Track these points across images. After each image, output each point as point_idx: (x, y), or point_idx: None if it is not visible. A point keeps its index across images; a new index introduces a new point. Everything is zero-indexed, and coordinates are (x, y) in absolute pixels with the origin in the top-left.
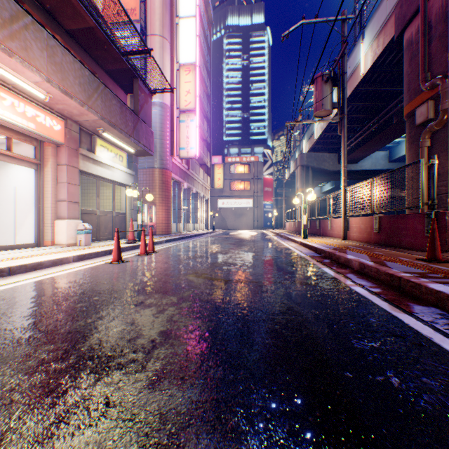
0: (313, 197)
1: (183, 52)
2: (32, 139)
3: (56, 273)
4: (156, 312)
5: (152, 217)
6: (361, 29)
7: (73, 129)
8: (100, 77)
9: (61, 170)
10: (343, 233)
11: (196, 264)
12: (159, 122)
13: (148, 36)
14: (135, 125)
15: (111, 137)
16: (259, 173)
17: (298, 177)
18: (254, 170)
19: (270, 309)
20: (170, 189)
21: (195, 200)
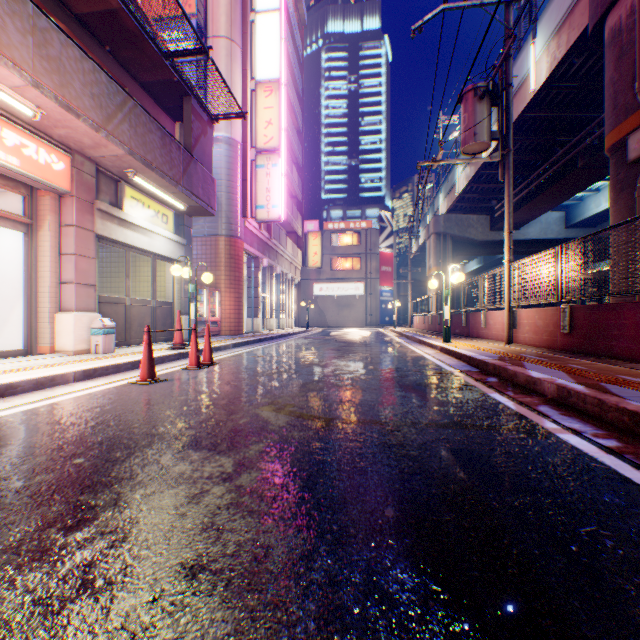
0: (461, 278)
1: (261, 63)
2: (18, 185)
3: (35, 404)
4: (185, 501)
5: (215, 309)
6: (531, 22)
7: (85, 170)
8: (132, 93)
9: (66, 235)
10: (507, 334)
11: (276, 385)
12: (226, 167)
13: (209, 39)
14: (185, 168)
15: (147, 184)
16: (373, 245)
17: (431, 250)
18: (366, 240)
19: (419, 493)
20: (242, 267)
21: (280, 285)
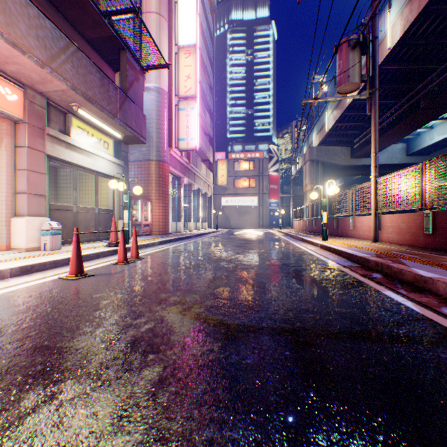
0: (336, 190)
1: (182, 33)
2: None
3: None
4: None
5: (148, 215)
6: None
7: (36, 102)
8: (79, 46)
9: (20, 154)
10: (374, 234)
11: (187, 281)
12: (156, 109)
13: (143, 14)
14: (121, 104)
15: (89, 116)
16: (264, 170)
17: (307, 172)
18: (259, 166)
19: None
20: (168, 184)
21: (197, 198)
